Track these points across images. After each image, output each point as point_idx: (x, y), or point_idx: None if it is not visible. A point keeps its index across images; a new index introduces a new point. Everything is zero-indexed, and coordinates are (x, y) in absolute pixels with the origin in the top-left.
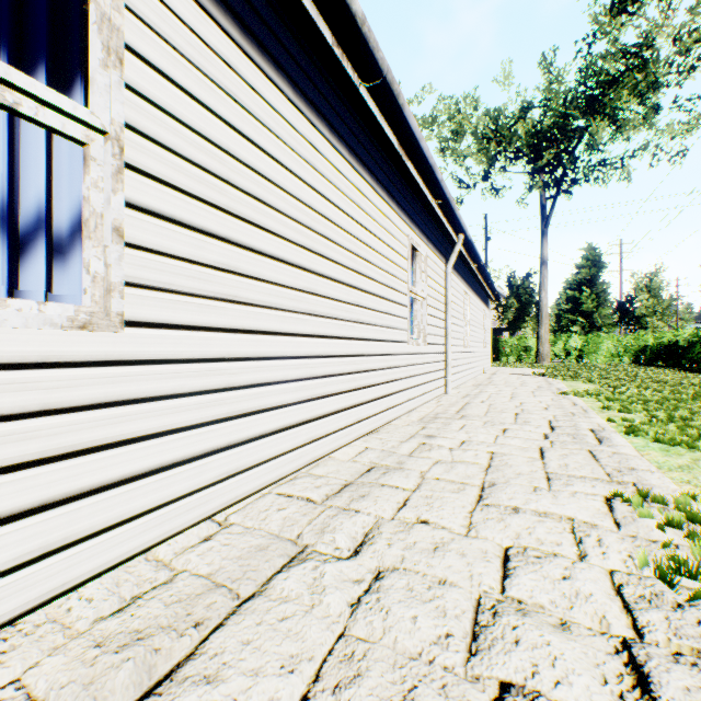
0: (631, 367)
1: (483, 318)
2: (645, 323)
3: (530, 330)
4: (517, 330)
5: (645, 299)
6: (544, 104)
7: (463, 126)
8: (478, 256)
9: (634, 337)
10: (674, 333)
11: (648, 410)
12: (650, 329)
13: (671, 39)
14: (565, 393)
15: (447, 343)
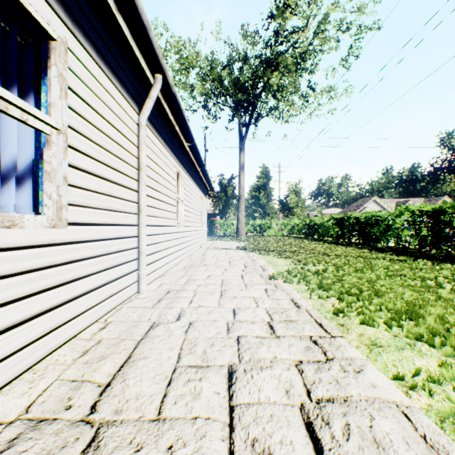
0: (291, 239)
1: (200, 202)
2: (293, 212)
3: (233, 214)
4: (225, 214)
5: (293, 198)
6: (242, 60)
7: (189, 59)
8: (189, 131)
9: (289, 220)
10: (311, 218)
11: (395, 318)
12: (296, 215)
13: (309, 43)
14: (275, 278)
15: (140, 222)
